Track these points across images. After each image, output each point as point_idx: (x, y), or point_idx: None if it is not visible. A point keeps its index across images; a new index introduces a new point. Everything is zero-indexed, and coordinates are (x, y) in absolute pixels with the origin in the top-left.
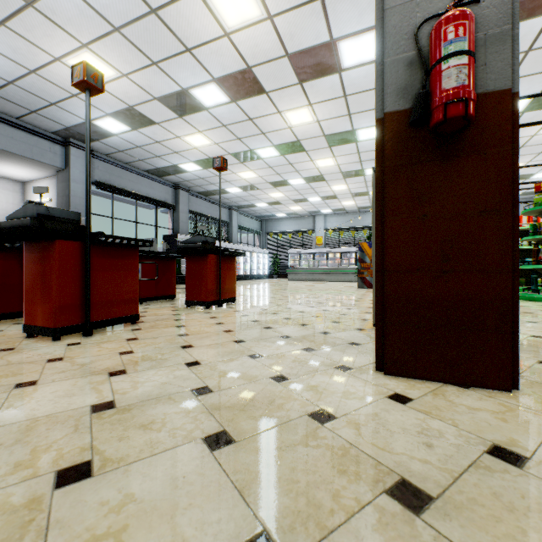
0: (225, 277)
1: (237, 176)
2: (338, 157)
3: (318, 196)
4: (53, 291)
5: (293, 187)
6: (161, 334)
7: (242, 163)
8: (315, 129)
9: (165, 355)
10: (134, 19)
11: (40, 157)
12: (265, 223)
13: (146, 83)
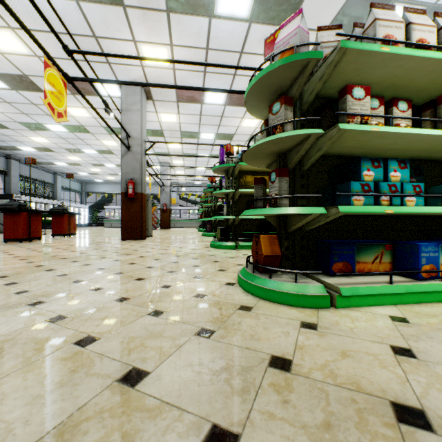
0: (72, 224)
1: (66, 158)
2: None
3: None
4: (22, 227)
5: (108, 167)
6: (58, 240)
7: (71, 153)
8: (120, 148)
9: (68, 242)
10: (21, 103)
11: None
12: (85, 184)
13: (14, 117)
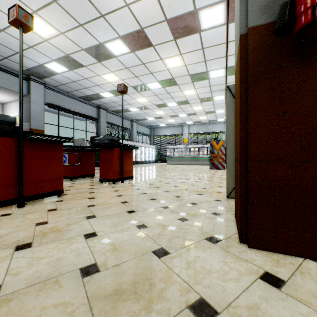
0: (126, 163)
1: (136, 101)
2: (197, 88)
3: (184, 113)
4: None
5: (170, 108)
6: (75, 205)
7: (139, 93)
8: (183, 71)
9: (71, 225)
10: None
11: (11, 87)
12: (153, 129)
13: (76, 39)
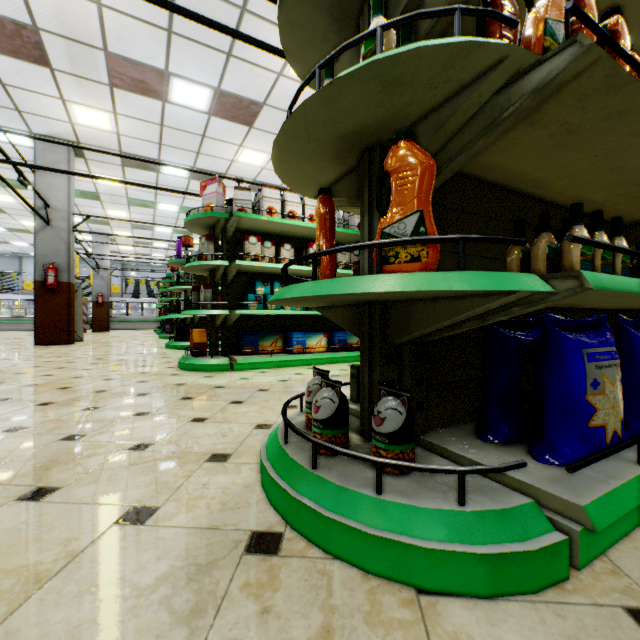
0: None
1: None
2: None
3: (25, 242)
4: None
5: None
6: None
7: None
8: (19, 206)
9: None
10: None
11: None
12: None
13: None
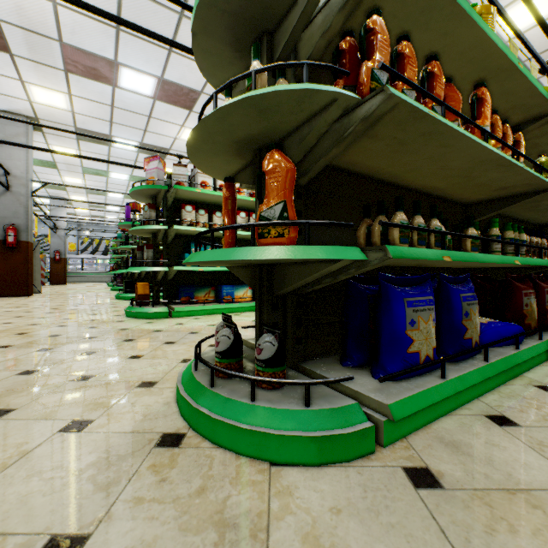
0: None
1: None
2: None
3: None
4: None
5: None
6: None
7: None
8: None
9: None
10: None
11: None
12: None
13: None
